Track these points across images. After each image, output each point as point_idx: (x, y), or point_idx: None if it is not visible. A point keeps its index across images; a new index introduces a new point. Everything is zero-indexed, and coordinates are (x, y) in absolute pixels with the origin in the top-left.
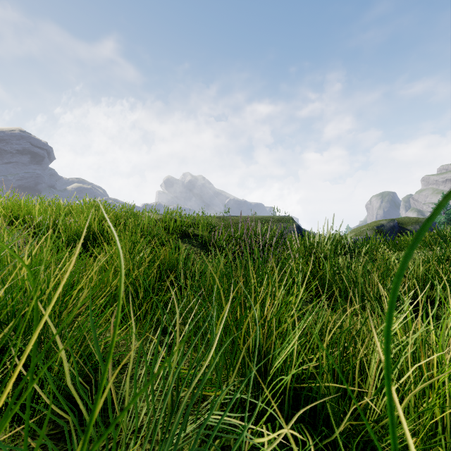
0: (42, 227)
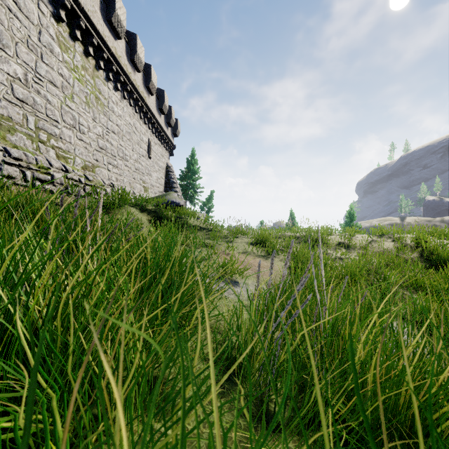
0: (427, 250)
